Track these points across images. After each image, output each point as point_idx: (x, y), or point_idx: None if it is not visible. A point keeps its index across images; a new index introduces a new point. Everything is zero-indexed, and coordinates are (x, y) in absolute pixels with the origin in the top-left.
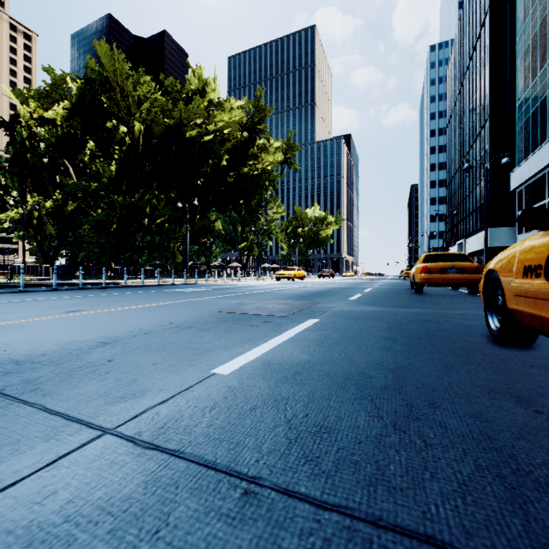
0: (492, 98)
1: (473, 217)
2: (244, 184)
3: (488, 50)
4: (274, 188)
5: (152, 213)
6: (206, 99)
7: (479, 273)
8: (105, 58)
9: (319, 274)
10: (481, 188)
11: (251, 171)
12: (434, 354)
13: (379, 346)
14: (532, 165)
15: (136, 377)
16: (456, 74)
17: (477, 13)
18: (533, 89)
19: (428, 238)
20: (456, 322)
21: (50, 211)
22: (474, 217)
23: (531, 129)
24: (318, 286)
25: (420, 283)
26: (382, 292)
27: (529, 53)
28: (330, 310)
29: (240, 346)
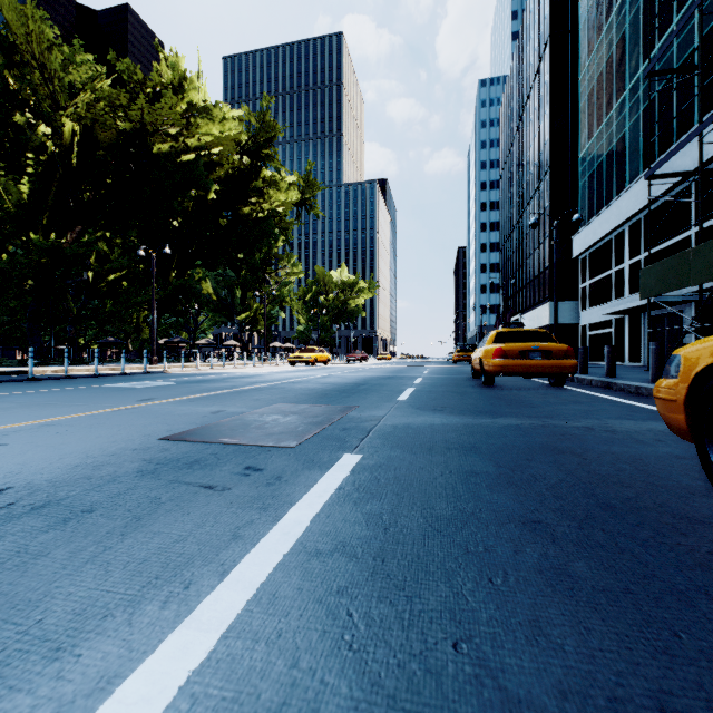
0: (553, 146)
1: (530, 288)
2: (243, 230)
3: (548, 88)
4: (287, 239)
5: (100, 265)
6: (184, 100)
7: (569, 358)
8: (10, 11)
9: (348, 356)
10: (540, 253)
11: (255, 212)
12: (704, 607)
13: (534, 566)
14: (597, 228)
15: None
16: (511, 115)
17: (535, 43)
18: (598, 139)
19: (480, 313)
20: (601, 449)
21: None
22: (532, 288)
23: (596, 186)
24: (348, 374)
25: (493, 372)
26: (439, 385)
27: (594, 96)
28: (376, 425)
29: (127, 616)
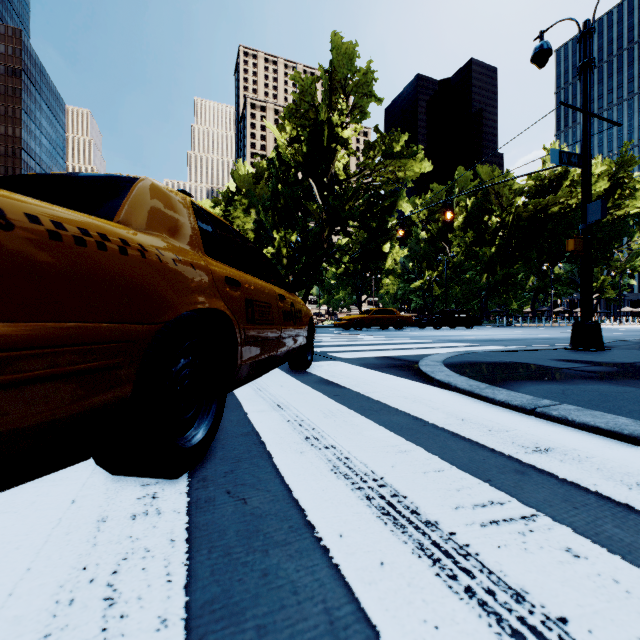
0: None
1: None
2: (601, 234)
3: None
4: (639, 223)
5: None
6: (567, 180)
7: None
8: (484, 176)
9: None
10: None
11: (611, 219)
12: None
13: None
14: None
15: (634, 332)
16: None
17: None
18: None
19: None
20: None
21: (434, 278)
22: None
23: None
24: None
25: None
26: None
27: None
28: None
29: None
